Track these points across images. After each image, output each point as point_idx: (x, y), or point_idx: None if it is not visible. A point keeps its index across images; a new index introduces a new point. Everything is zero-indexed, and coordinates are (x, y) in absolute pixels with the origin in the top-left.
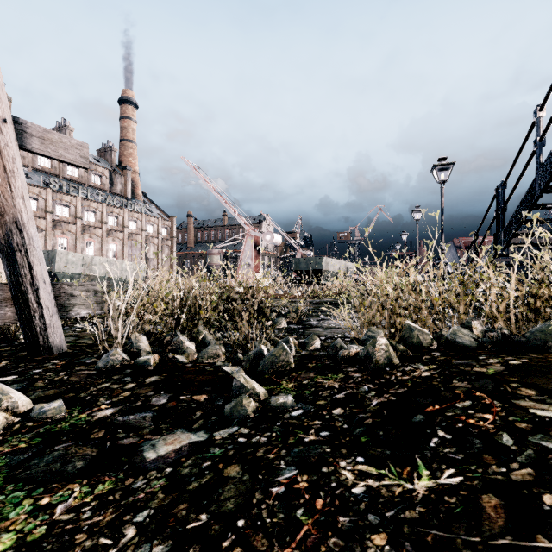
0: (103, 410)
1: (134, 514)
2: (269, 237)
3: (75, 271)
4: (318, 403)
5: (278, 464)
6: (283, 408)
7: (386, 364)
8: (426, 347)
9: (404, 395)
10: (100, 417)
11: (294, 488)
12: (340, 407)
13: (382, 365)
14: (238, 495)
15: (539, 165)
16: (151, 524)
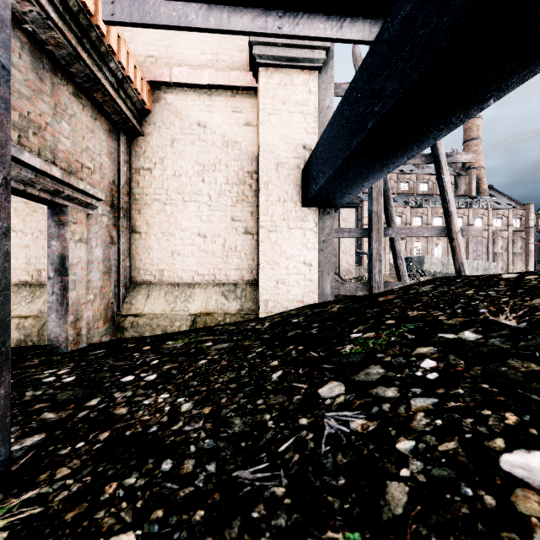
0: None
1: None
2: None
3: (436, 270)
4: None
5: None
6: None
7: None
8: None
9: None
10: None
11: None
12: None
13: None
14: None
15: None
16: None
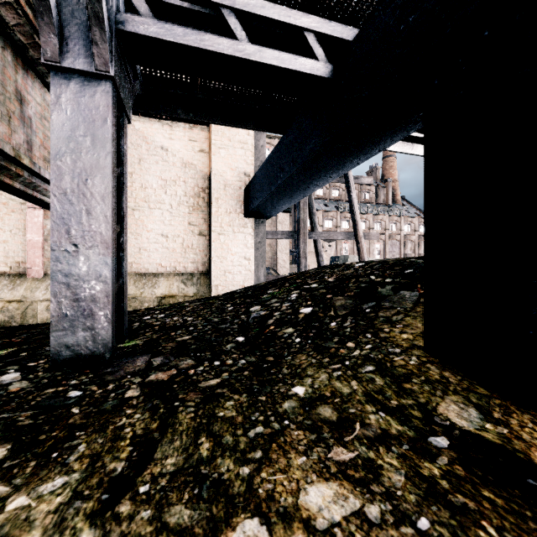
0: None
1: None
2: None
3: None
4: None
5: None
6: None
7: None
8: None
9: None
10: None
11: None
12: None
13: None
14: None
15: None
16: None
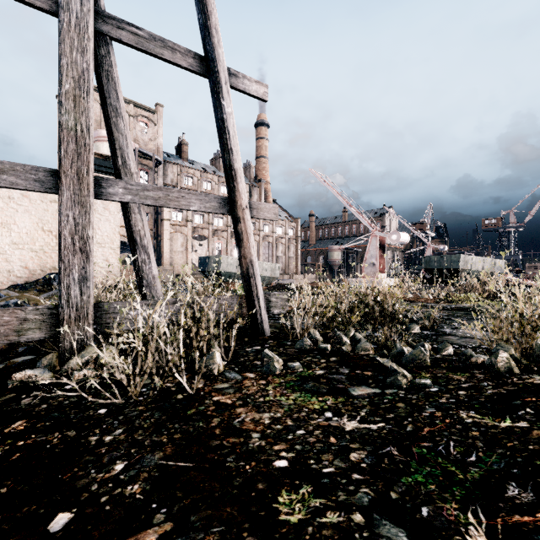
0: (317, 370)
1: (360, 409)
2: (395, 237)
3: (232, 270)
4: (448, 387)
5: (424, 406)
6: (424, 386)
7: (507, 371)
8: None
9: (513, 391)
10: (319, 373)
11: (434, 415)
12: (463, 391)
13: (503, 372)
14: (406, 412)
15: None
16: (370, 413)
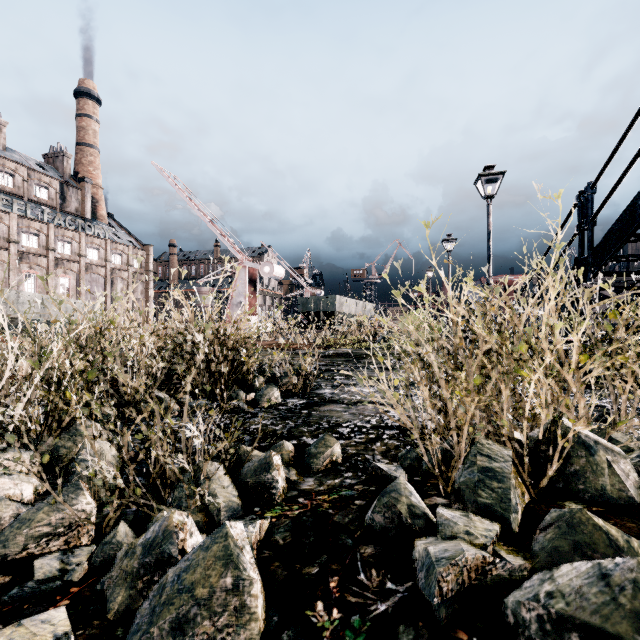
0: None
1: None
2: (268, 269)
3: None
4: None
5: None
6: None
7: None
8: (639, 499)
9: None
10: None
11: None
12: None
13: None
14: None
15: None
16: None
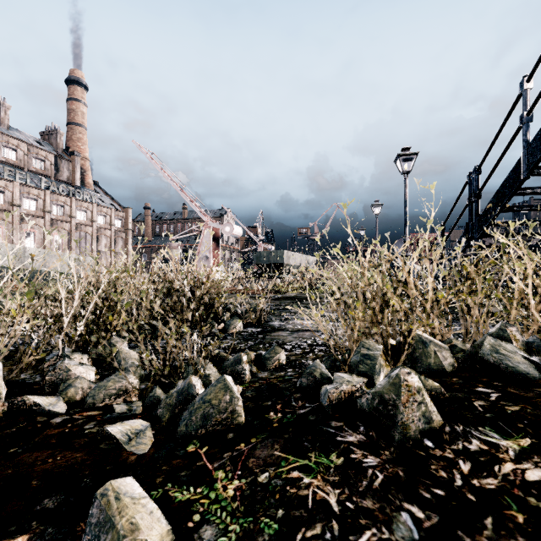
0: None
1: None
2: (229, 229)
3: (2, 264)
4: None
5: None
6: None
7: (423, 430)
8: (449, 370)
9: None
10: None
11: None
12: None
13: (416, 433)
14: None
15: (526, 142)
16: None
